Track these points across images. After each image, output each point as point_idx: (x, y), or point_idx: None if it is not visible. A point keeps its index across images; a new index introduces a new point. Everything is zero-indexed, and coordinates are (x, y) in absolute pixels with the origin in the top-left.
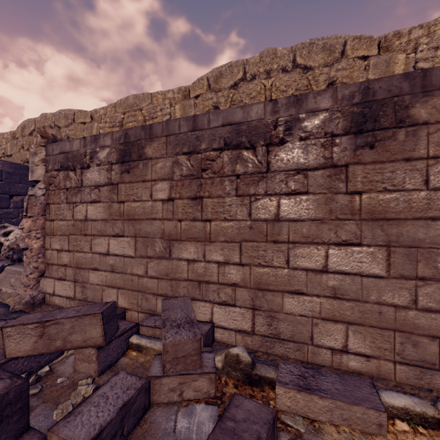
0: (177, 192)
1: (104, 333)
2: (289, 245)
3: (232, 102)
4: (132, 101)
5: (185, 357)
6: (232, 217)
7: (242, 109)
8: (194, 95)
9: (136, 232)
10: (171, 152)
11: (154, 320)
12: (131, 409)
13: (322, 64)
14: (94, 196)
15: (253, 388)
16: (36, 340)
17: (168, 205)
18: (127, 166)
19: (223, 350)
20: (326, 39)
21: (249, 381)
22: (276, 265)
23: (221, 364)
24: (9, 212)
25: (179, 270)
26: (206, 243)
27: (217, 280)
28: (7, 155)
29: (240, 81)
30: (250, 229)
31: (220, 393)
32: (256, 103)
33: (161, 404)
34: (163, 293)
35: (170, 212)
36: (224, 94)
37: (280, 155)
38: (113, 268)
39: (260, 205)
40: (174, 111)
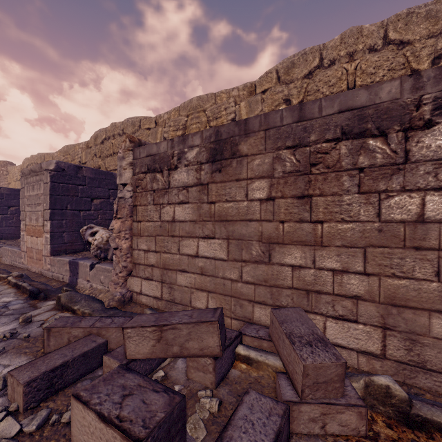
0: (278, 191)
1: (220, 342)
2: (439, 253)
3: (306, 92)
4: (195, 103)
5: (326, 382)
6: (352, 218)
7: (367, 90)
8: (261, 90)
9: (229, 234)
10: (271, 147)
11: (255, 330)
12: (281, 441)
13: (424, 36)
14: (182, 197)
15: (415, 432)
16: (154, 344)
17: (267, 205)
18: (218, 164)
19: (357, 376)
20: (430, 5)
21: (406, 422)
22: (419, 277)
23: (360, 394)
24: (90, 214)
25: (281, 276)
26: (316, 247)
27: (332, 291)
28: (82, 162)
29: (316, 69)
30: (379, 233)
31: (370, 432)
32: (388, 81)
33: (301, 435)
34: (261, 300)
35: (269, 212)
36: (297, 85)
37: (426, 140)
38: (202, 271)
39: (394, 203)
40: (240, 109)
